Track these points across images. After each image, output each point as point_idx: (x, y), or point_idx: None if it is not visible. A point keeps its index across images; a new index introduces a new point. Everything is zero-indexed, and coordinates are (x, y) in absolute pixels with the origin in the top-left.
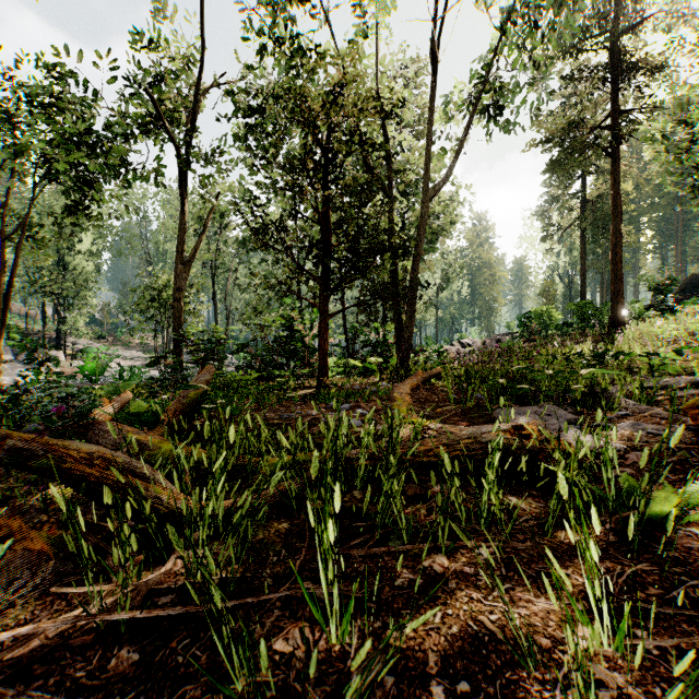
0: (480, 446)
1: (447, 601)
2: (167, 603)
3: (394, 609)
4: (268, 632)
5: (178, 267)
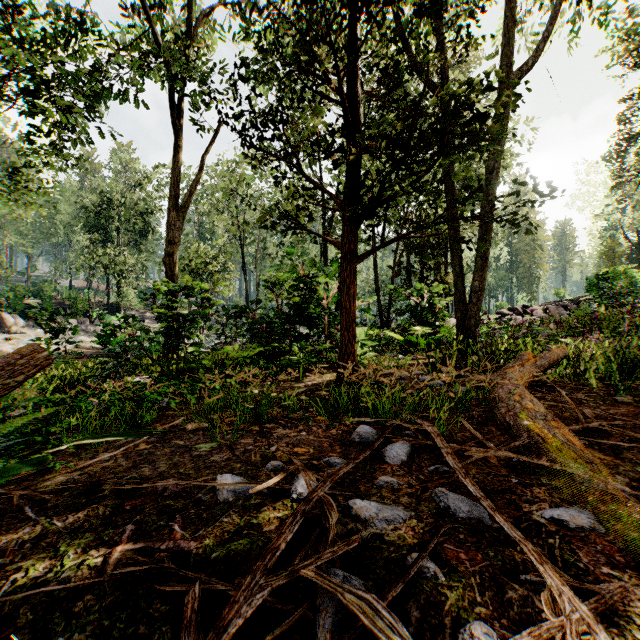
0: None
1: None
2: None
3: None
4: None
5: (171, 214)
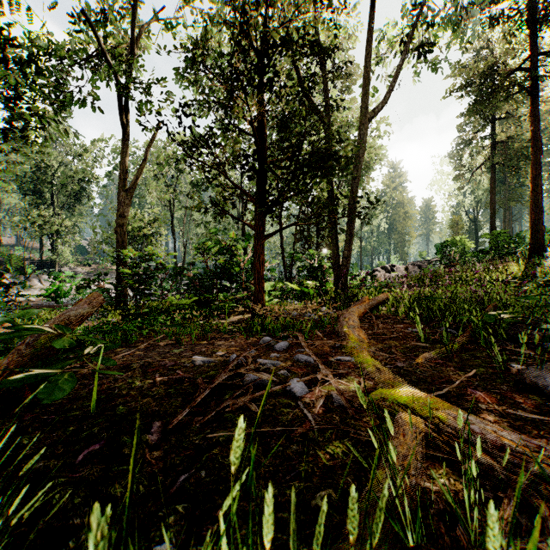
0: None
1: None
2: None
3: None
4: None
5: (122, 194)
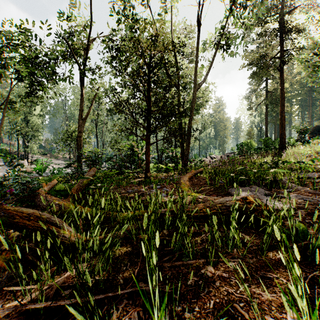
0: (225, 207)
1: (215, 293)
2: (67, 294)
3: (188, 299)
4: (120, 313)
5: (80, 121)
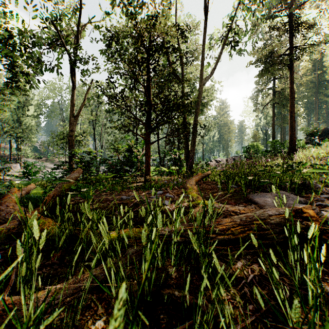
0: (269, 226)
1: None
2: None
3: None
4: None
5: (72, 119)
